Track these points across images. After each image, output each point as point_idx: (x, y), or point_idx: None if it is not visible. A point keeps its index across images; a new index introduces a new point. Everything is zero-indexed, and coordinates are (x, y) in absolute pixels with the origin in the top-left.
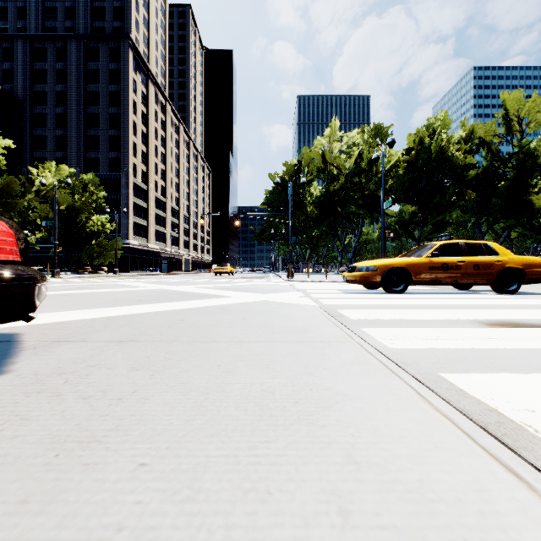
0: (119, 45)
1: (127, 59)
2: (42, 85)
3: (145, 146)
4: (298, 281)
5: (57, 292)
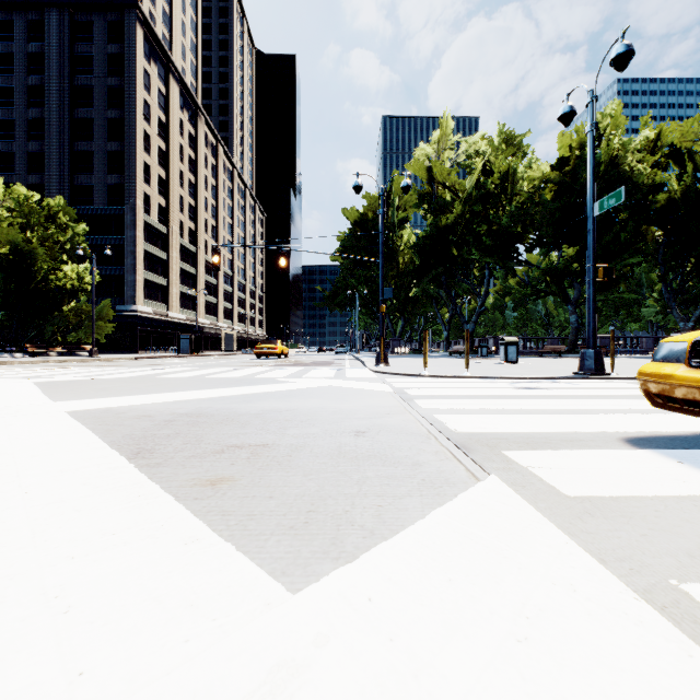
0: (122, 17)
1: (133, 38)
2: (8, 76)
3: (165, 170)
4: (404, 374)
5: None
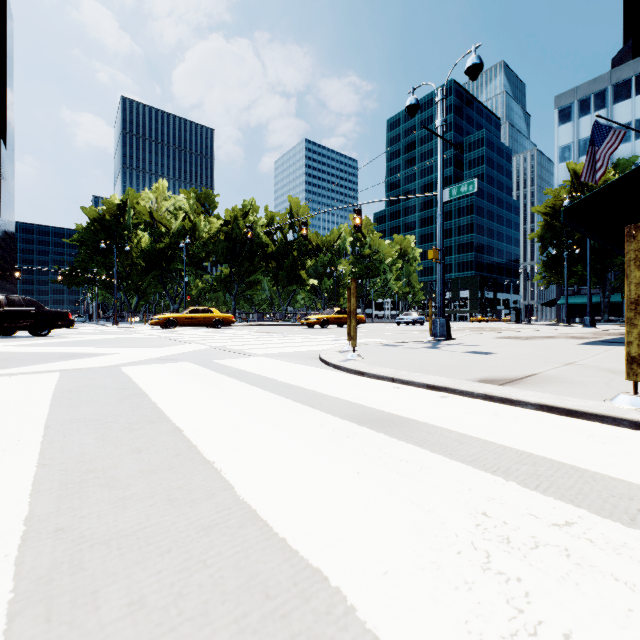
0: None
1: None
2: None
3: None
4: (123, 327)
5: None
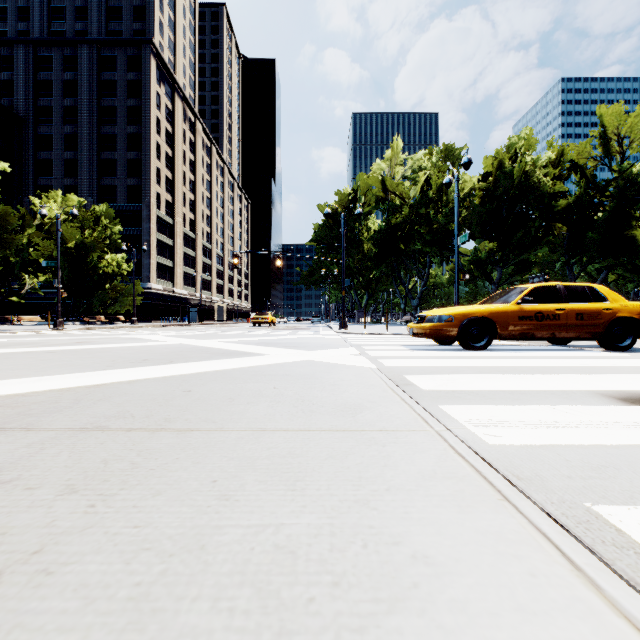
0: (139, 51)
1: (148, 68)
2: (48, 99)
3: (171, 172)
4: (353, 333)
5: (45, 349)
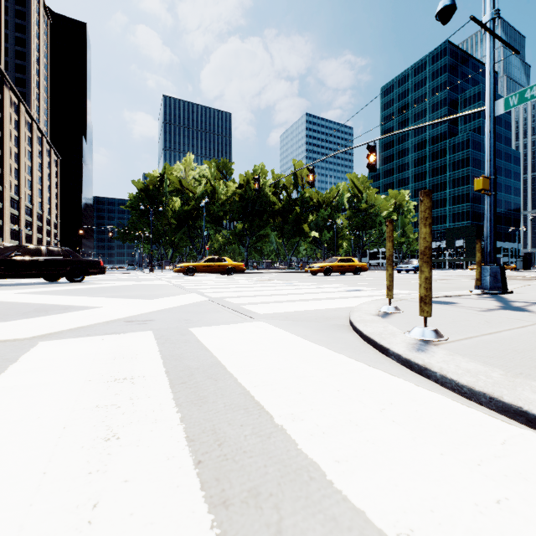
0: None
1: None
2: None
3: None
4: (156, 274)
5: None
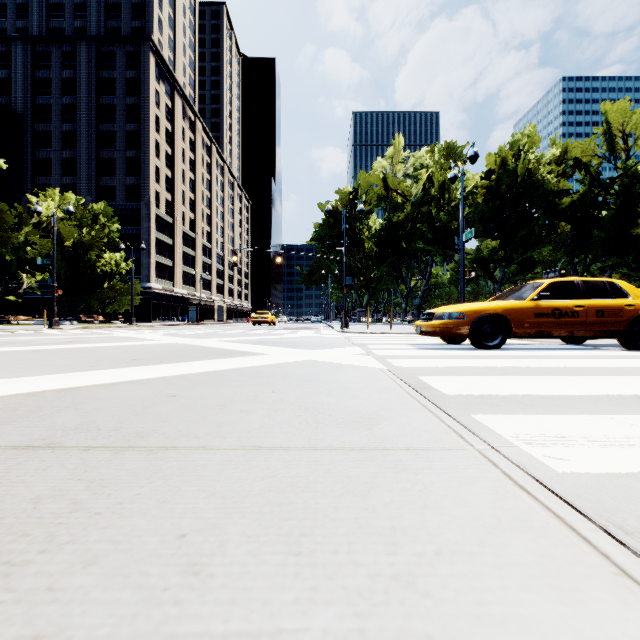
0: (139, 48)
1: (148, 66)
2: (46, 97)
3: (170, 171)
4: (355, 332)
5: (30, 348)
